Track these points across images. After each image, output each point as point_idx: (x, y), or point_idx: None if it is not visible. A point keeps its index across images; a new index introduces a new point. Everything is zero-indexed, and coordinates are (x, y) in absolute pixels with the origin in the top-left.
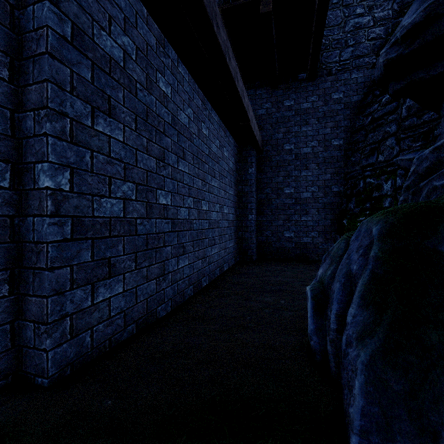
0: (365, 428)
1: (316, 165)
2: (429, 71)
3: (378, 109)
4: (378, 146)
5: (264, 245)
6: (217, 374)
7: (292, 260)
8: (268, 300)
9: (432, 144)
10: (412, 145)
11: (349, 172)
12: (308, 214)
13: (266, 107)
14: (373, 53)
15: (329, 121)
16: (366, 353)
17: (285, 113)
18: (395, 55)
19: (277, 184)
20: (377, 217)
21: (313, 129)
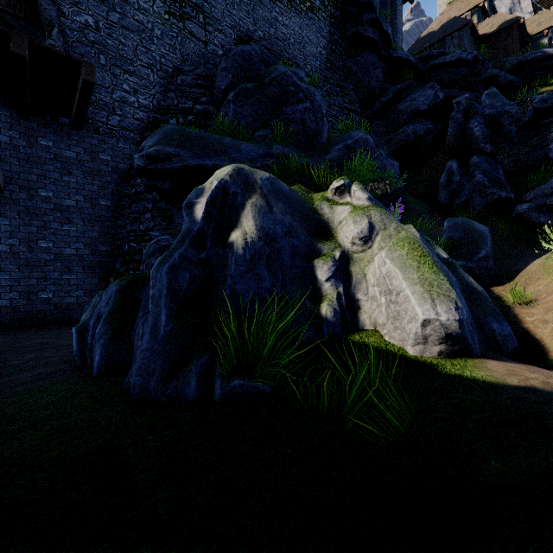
0: (100, 366)
1: (82, 221)
2: (163, 185)
3: (141, 185)
4: (140, 217)
5: (7, 311)
6: (2, 392)
7: (51, 324)
8: (30, 356)
9: (171, 227)
10: (162, 223)
11: (116, 233)
12: (72, 271)
13: (9, 135)
14: (138, 132)
15: (96, 179)
16: (102, 341)
17: (41, 152)
18: (143, 165)
19: (29, 234)
20: (117, 282)
21: (78, 182)
